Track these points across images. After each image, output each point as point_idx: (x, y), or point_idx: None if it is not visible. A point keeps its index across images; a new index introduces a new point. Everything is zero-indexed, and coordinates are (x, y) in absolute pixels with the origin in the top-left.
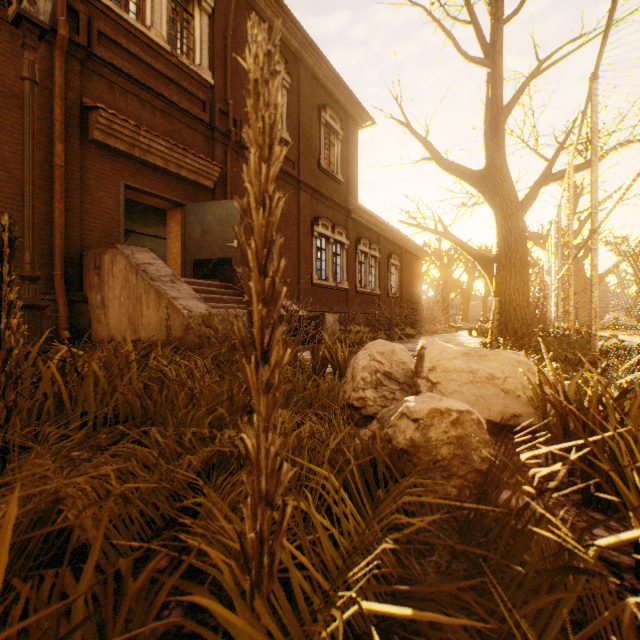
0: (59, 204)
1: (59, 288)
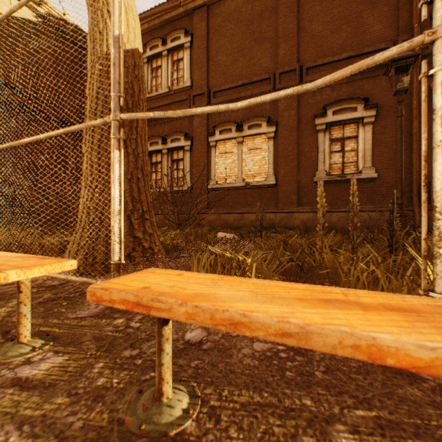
0: (414, 155)
1: (414, 203)
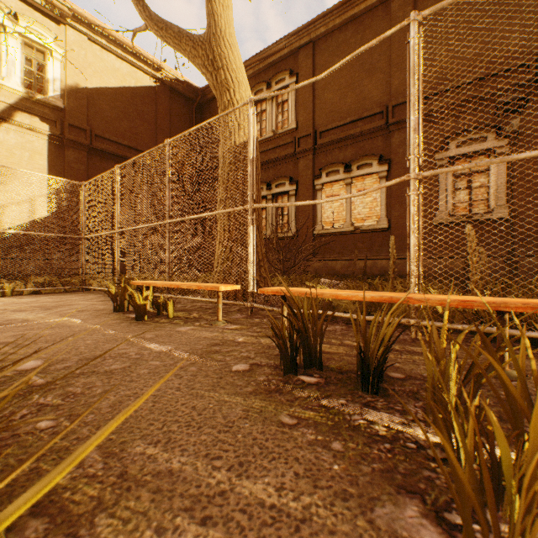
0: None
1: None
